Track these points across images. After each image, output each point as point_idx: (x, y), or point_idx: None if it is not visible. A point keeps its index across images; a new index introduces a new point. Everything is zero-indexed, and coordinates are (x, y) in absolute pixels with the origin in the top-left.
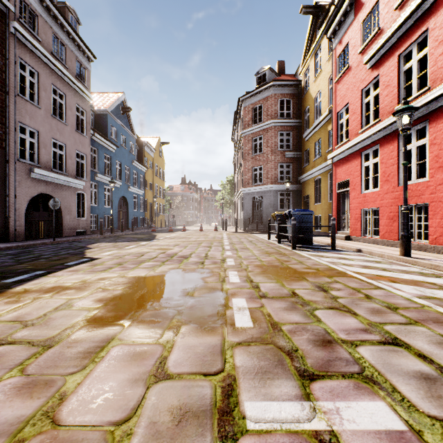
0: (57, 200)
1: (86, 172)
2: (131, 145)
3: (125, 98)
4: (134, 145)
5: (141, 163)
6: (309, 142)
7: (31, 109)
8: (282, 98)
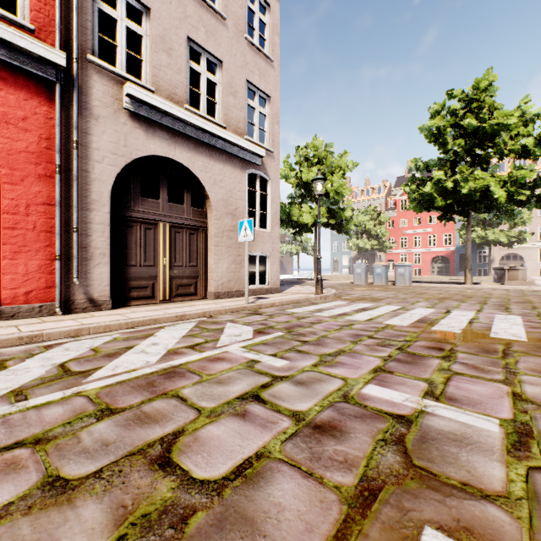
0: None
1: None
2: None
3: None
4: None
5: None
6: None
7: None
8: None
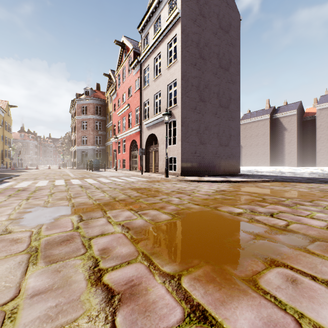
0: None
1: None
2: None
3: None
4: None
5: None
6: (108, 129)
7: None
8: (97, 105)
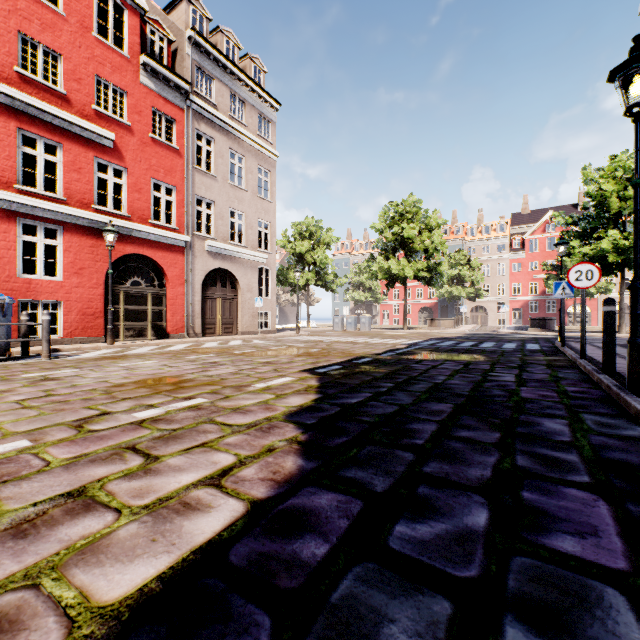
0: None
1: None
2: None
3: None
4: None
5: None
6: None
7: None
8: None
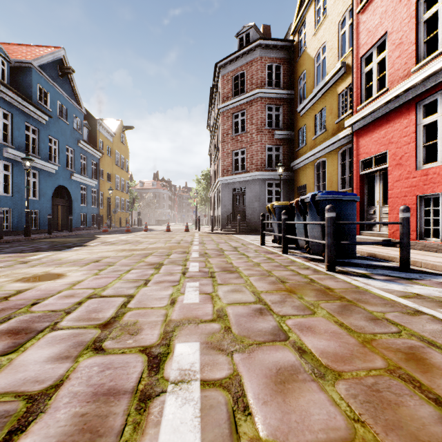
0: None
1: None
2: (77, 120)
3: (66, 56)
4: (82, 121)
5: (92, 146)
6: (305, 117)
7: None
8: (270, 63)
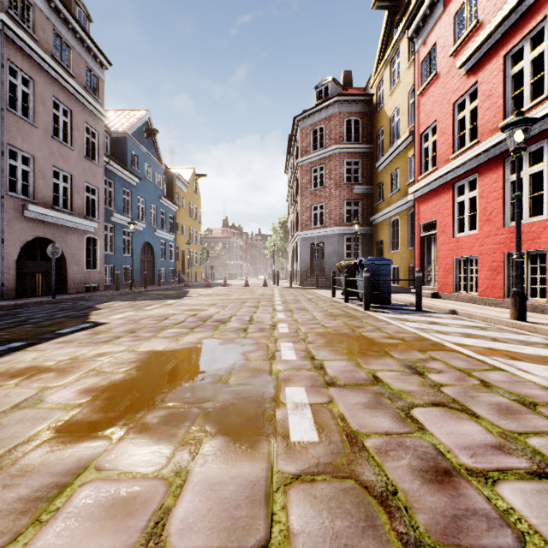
0: (57, 246)
1: (99, 211)
2: (158, 177)
3: (150, 118)
4: (162, 177)
5: (171, 200)
6: (383, 173)
7: (24, 127)
8: (348, 117)
